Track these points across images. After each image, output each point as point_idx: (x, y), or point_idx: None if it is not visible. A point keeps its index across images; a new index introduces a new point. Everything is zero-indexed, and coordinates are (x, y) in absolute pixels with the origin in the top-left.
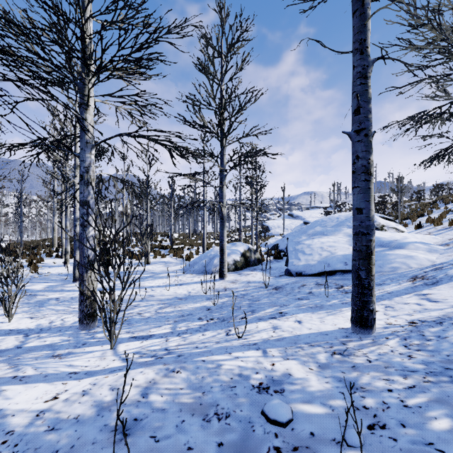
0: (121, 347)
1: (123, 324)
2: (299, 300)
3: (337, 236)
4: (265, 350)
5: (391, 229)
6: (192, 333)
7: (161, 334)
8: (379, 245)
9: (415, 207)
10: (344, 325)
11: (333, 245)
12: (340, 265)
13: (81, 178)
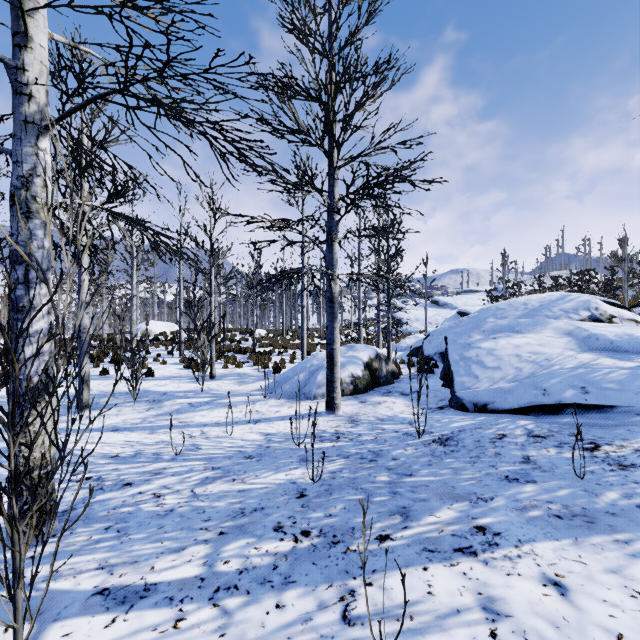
0: None
1: (108, 531)
2: (512, 483)
3: (541, 333)
4: None
5: (628, 322)
6: (252, 590)
7: (174, 585)
8: None
9: None
10: None
11: (541, 350)
12: (571, 392)
13: (13, 201)
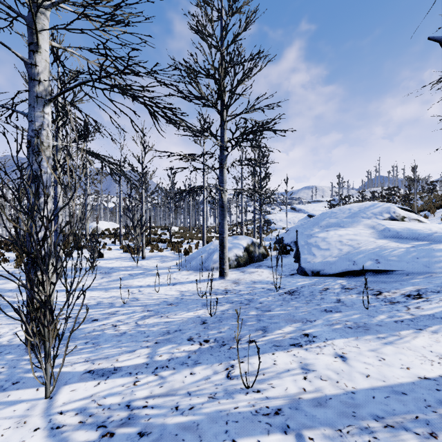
0: (63, 393)
1: (87, 344)
2: (327, 313)
3: (356, 227)
4: (300, 436)
5: (413, 221)
6: (176, 367)
7: (131, 367)
8: (414, 238)
9: (429, 199)
10: (425, 371)
11: (355, 238)
12: (369, 262)
13: (29, 144)
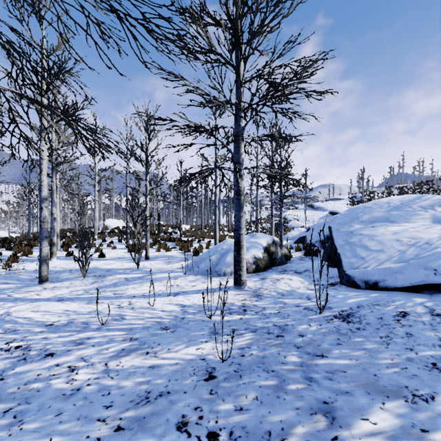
0: None
1: (4, 416)
2: None
3: (413, 222)
4: None
5: None
6: None
7: None
8: None
9: None
10: None
11: (419, 236)
12: None
13: None
